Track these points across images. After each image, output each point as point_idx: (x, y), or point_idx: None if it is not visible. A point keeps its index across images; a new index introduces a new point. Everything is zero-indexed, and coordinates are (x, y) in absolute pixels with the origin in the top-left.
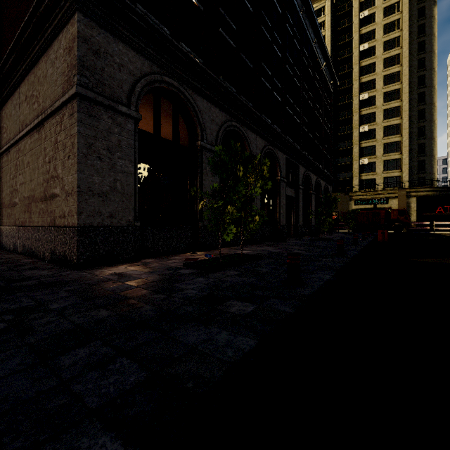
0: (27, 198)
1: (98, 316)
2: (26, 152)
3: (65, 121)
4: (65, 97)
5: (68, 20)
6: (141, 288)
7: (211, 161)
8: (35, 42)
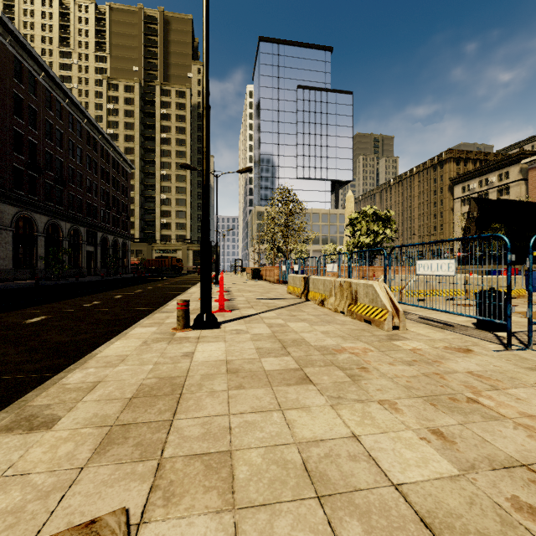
0: None
1: None
2: None
3: None
4: None
5: None
6: None
7: (50, 250)
8: None
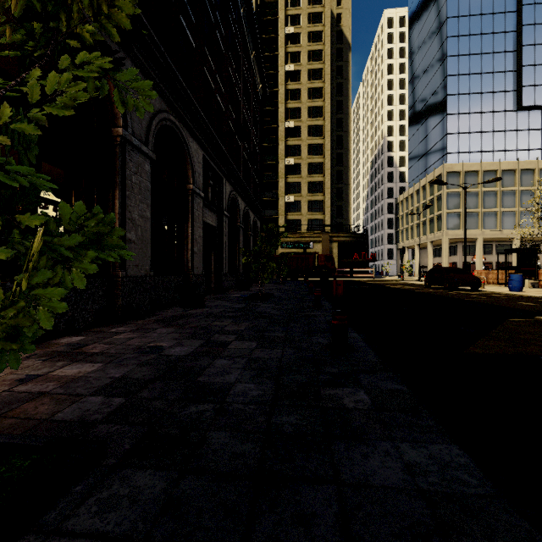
0: None
1: None
2: None
3: None
4: None
5: None
6: None
7: None
8: None
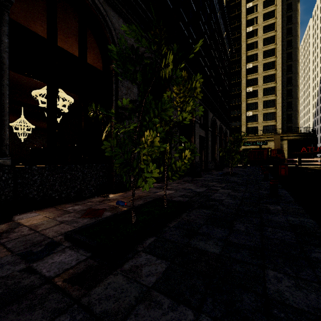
0: None
1: None
2: None
3: None
4: None
5: None
6: None
7: (115, 52)
8: None
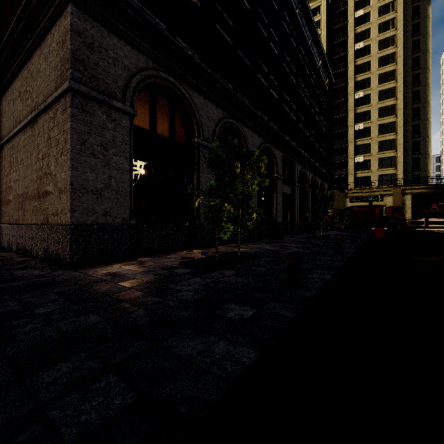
0: (21, 196)
1: (86, 322)
2: (20, 149)
3: (58, 116)
4: (58, 92)
5: (61, 13)
6: (135, 290)
7: (207, 157)
8: (28, 36)
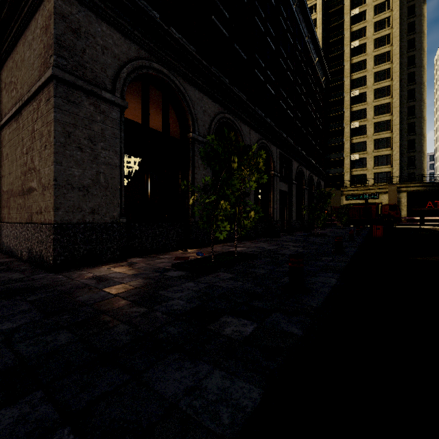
0: (6, 192)
1: (54, 343)
2: (5, 144)
3: (41, 107)
4: (41, 80)
5: None
6: (119, 297)
7: (202, 152)
8: (12, 23)
